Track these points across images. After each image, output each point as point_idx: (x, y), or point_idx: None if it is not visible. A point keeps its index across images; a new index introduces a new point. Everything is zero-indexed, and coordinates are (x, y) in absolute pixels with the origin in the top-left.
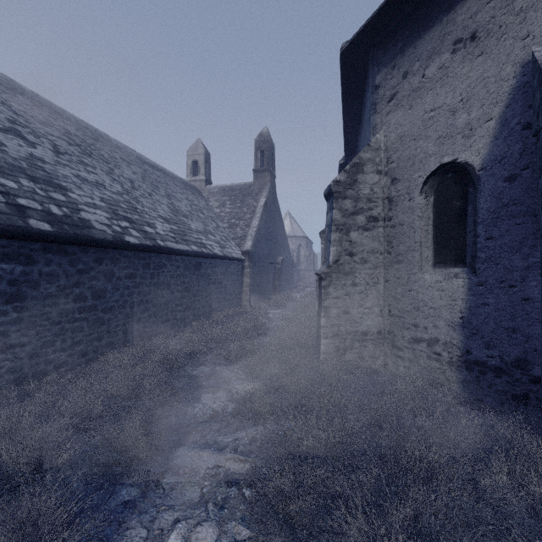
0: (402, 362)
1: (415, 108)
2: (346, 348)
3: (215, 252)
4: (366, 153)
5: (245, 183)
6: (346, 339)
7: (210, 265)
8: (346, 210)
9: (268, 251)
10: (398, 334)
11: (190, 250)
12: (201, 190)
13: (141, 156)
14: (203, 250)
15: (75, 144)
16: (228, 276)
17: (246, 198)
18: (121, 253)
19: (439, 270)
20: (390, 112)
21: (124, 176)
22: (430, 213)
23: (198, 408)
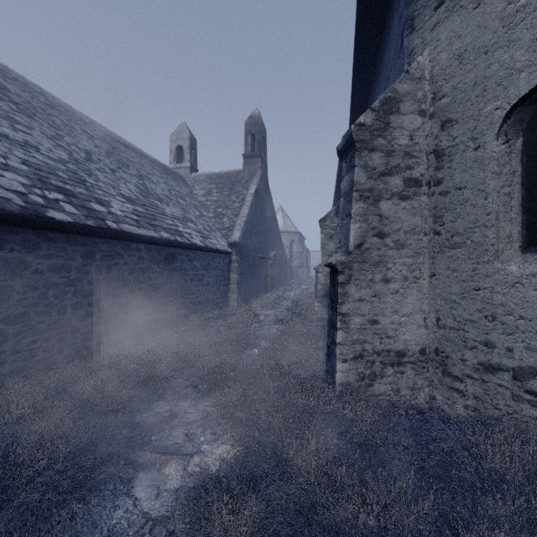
0: (462, 398)
1: (487, 3)
2: (374, 376)
3: (194, 242)
4: (403, 84)
5: (234, 170)
6: (374, 362)
7: (187, 257)
8: (374, 168)
9: (260, 244)
10: (454, 356)
11: (158, 237)
12: (185, 178)
13: (113, 134)
14: (177, 238)
15: (10, 101)
16: (211, 271)
17: (235, 186)
18: (42, 235)
19: (536, 256)
20: (440, 22)
21: (78, 146)
22: (516, 166)
23: (123, 511)
